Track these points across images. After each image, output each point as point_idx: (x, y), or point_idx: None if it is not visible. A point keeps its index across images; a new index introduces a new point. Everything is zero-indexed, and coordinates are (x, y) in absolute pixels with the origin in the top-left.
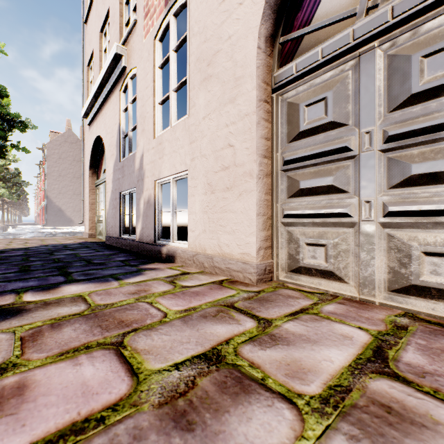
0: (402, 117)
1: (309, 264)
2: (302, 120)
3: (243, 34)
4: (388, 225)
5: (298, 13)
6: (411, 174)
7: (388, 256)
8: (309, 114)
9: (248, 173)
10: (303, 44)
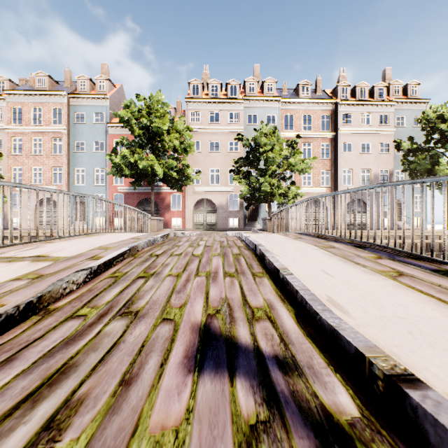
0: (47, 218)
1: (41, 228)
2: (40, 215)
3: (33, 206)
4: (46, 225)
5: (40, 205)
6: (48, 221)
7: (47, 227)
8: (41, 215)
9: (34, 220)
10: (40, 208)
